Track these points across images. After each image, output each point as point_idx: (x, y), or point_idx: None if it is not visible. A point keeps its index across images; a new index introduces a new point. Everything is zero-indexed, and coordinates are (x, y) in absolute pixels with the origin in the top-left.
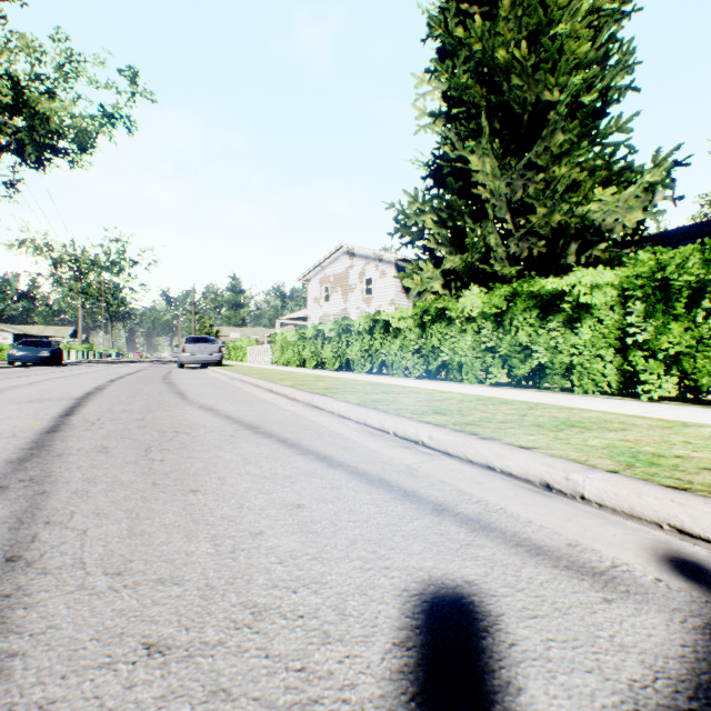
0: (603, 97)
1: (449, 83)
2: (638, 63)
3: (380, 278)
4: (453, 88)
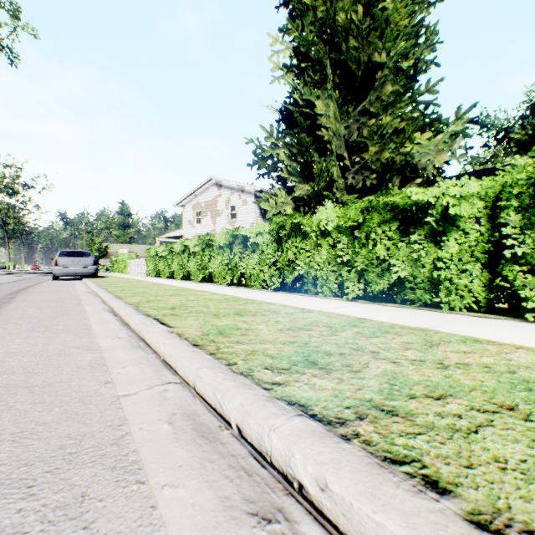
0: (415, 67)
1: (299, 41)
2: (440, 43)
3: (242, 205)
4: (302, 45)
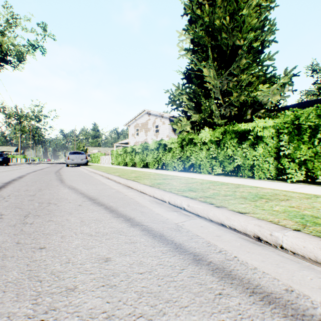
0: (262, 44)
1: (194, 35)
2: (277, 30)
3: (162, 125)
4: (196, 37)
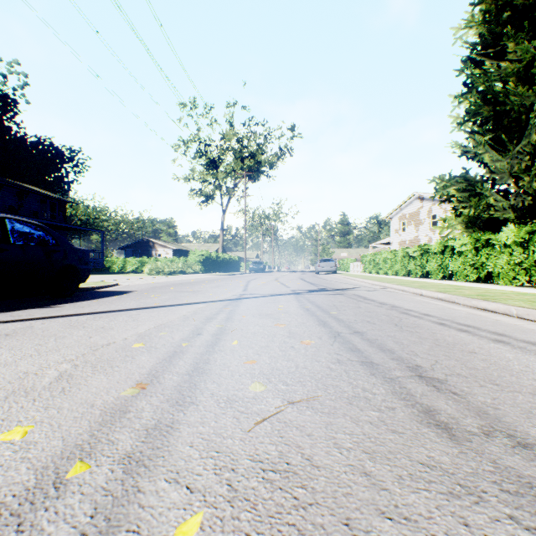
0: None
1: (469, 104)
2: None
3: (442, 213)
4: (472, 105)
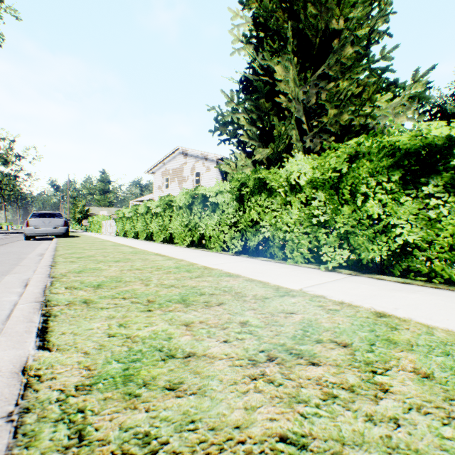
0: (369, 37)
1: (258, 11)
2: (394, 13)
3: (206, 172)
4: (261, 16)
